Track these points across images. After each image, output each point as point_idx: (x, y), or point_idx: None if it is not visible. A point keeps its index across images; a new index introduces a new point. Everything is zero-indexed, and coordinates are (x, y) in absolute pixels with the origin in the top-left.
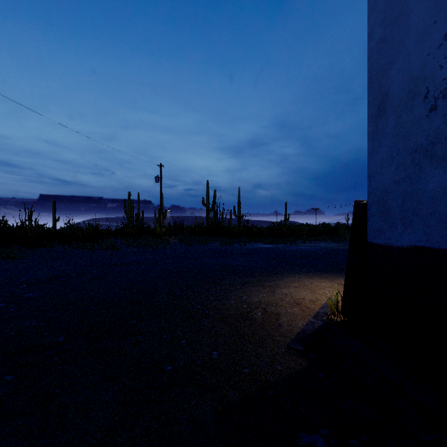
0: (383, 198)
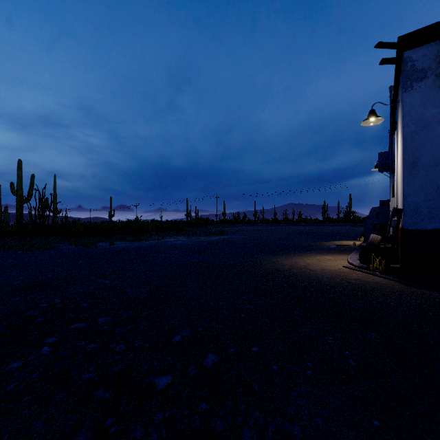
0: (416, 207)
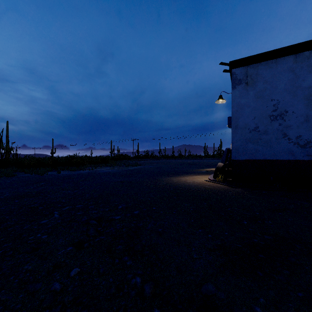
0: (237, 148)
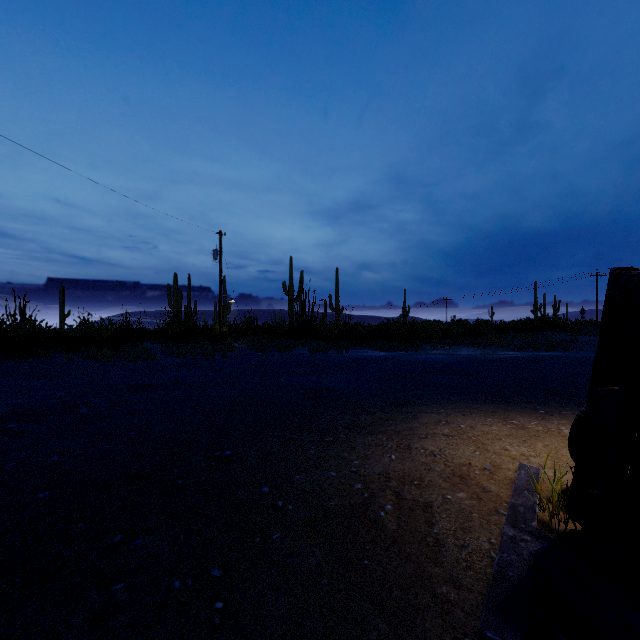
0: None
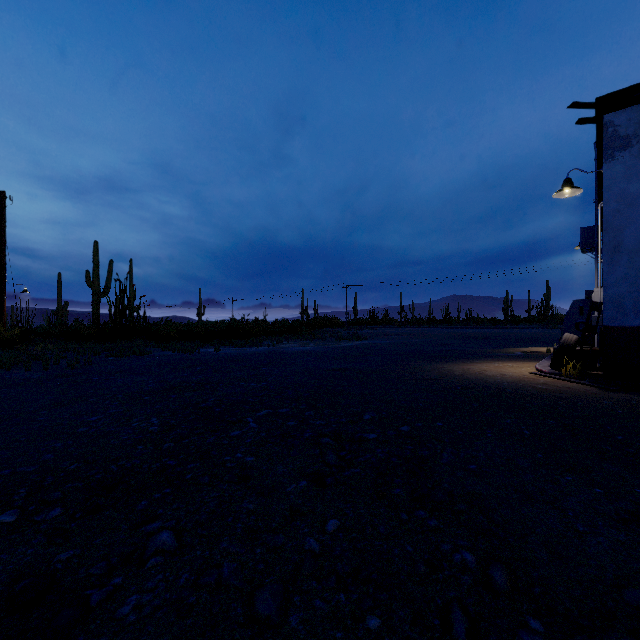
0: (618, 300)
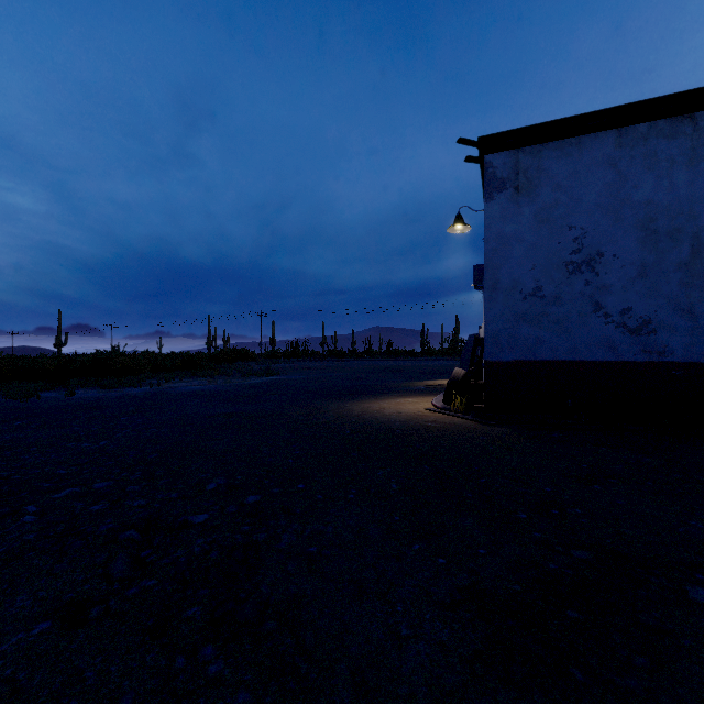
0: (496, 336)
